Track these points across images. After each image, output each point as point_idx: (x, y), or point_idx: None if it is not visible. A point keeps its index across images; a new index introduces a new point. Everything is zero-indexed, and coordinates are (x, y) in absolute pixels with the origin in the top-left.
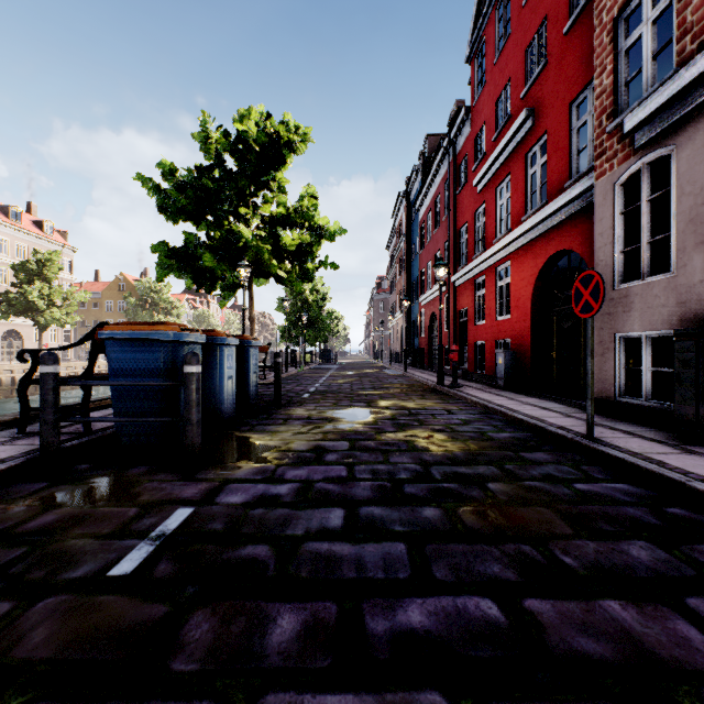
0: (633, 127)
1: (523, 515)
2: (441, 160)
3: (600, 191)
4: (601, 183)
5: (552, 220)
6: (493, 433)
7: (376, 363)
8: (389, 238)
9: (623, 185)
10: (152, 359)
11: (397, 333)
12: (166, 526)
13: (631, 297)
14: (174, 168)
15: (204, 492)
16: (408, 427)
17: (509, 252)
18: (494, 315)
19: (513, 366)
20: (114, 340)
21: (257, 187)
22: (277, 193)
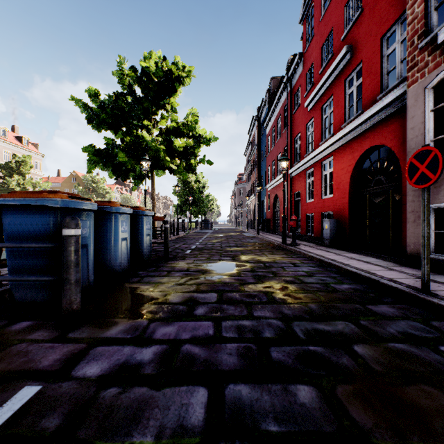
0: None
1: (413, 400)
2: (282, 92)
3: (411, 95)
4: (412, 89)
5: (367, 124)
6: (335, 285)
7: (238, 229)
8: (246, 147)
9: (432, 88)
10: (41, 223)
11: (251, 209)
12: None
13: (442, 175)
14: (98, 93)
15: (65, 358)
16: (265, 278)
17: (332, 150)
18: (320, 195)
19: (335, 231)
20: (8, 206)
21: (157, 108)
22: (171, 112)
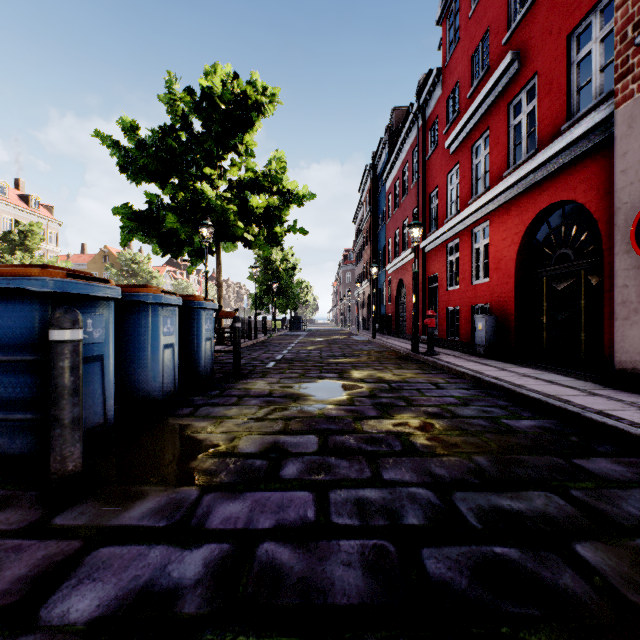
0: None
1: None
2: (410, 127)
3: (622, 120)
4: (624, 109)
5: (545, 169)
6: (509, 420)
7: (344, 330)
8: (356, 211)
9: None
10: (18, 319)
11: (364, 301)
12: None
13: None
14: (135, 126)
15: (35, 575)
16: (394, 409)
17: (489, 211)
18: (469, 279)
19: (494, 332)
20: None
21: (224, 149)
22: (245, 156)
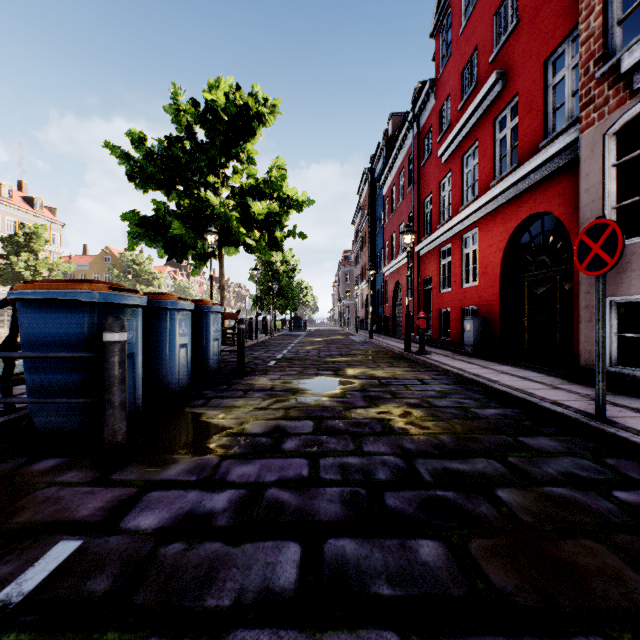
0: (633, 64)
1: (569, 557)
2: (405, 134)
3: (586, 144)
4: (587, 135)
5: (525, 182)
6: (477, 409)
7: (343, 330)
8: (355, 213)
9: (614, 134)
10: (72, 324)
11: (362, 302)
12: (20, 584)
13: (627, 257)
14: (143, 137)
15: (110, 506)
16: (380, 401)
17: (477, 219)
18: (460, 282)
19: (481, 333)
20: (27, 301)
21: (227, 158)
22: (247, 164)
